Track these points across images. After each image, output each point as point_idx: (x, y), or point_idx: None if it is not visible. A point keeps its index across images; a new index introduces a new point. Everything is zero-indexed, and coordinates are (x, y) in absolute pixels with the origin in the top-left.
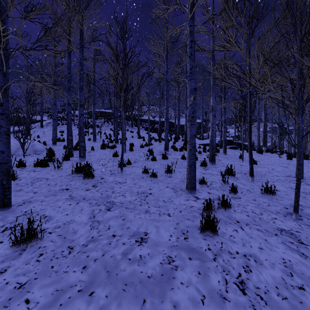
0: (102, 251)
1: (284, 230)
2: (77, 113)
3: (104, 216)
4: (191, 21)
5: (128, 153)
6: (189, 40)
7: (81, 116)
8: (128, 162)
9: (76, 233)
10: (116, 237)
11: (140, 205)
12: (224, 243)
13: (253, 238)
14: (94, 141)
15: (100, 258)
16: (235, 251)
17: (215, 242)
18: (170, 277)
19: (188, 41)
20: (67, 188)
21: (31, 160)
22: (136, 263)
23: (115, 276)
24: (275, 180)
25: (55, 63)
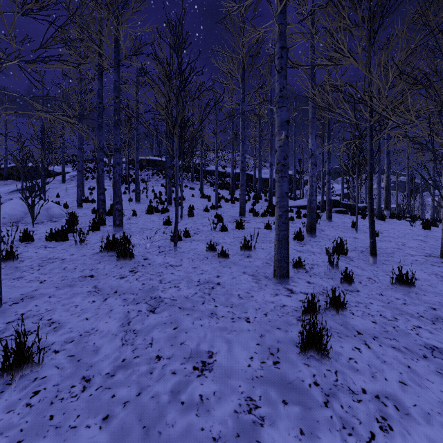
0: (138, 387)
1: (437, 348)
2: None
3: (144, 323)
4: (281, 17)
5: (185, 220)
6: (278, 47)
7: (116, 165)
8: (185, 233)
9: (98, 352)
10: (163, 360)
11: (202, 303)
12: (340, 372)
13: (387, 363)
14: (137, 202)
15: (133, 400)
16: (360, 387)
17: (325, 370)
18: (252, 440)
19: (276, 48)
20: (92, 275)
21: (44, 230)
22: (193, 410)
23: (157, 437)
24: (410, 262)
25: (81, 89)
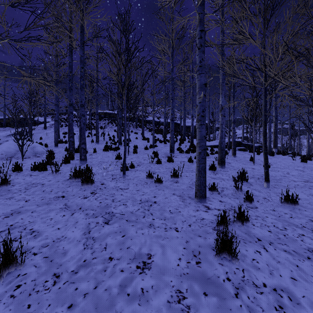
0: (95, 281)
1: None
2: None
3: (101, 232)
4: (200, 8)
5: (131, 156)
6: (199, 30)
7: (82, 117)
8: (131, 165)
9: (66, 254)
10: (114, 261)
11: (143, 217)
12: (246, 270)
13: (281, 263)
14: (97, 142)
15: (91, 292)
16: (261, 282)
17: (234, 269)
18: None
19: (197, 31)
20: (63, 195)
21: (30, 163)
22: (136, 301)
23: None
24: (293, 186)
25: (57, 62)
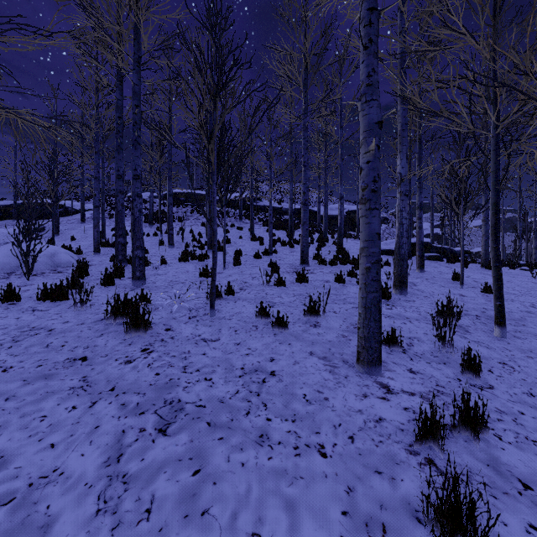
0: None
1: None
2: (147, 197)
3: (146, 457)
4: None
5: (230, 270)
6: (365, 8)
7: (136, 198)
8: (227, 289)
9: (47, 532)
10: None
11: (247, 413)
12: None
13: None
14: (169, 246)
15: None
16: None
17: None
18: None
19: (362, 10)
20: (84, 356)
21: (40, 284)
22: None
23: None
24: None
25: (98, 102)
